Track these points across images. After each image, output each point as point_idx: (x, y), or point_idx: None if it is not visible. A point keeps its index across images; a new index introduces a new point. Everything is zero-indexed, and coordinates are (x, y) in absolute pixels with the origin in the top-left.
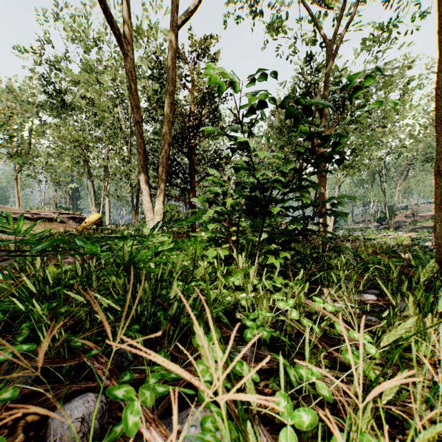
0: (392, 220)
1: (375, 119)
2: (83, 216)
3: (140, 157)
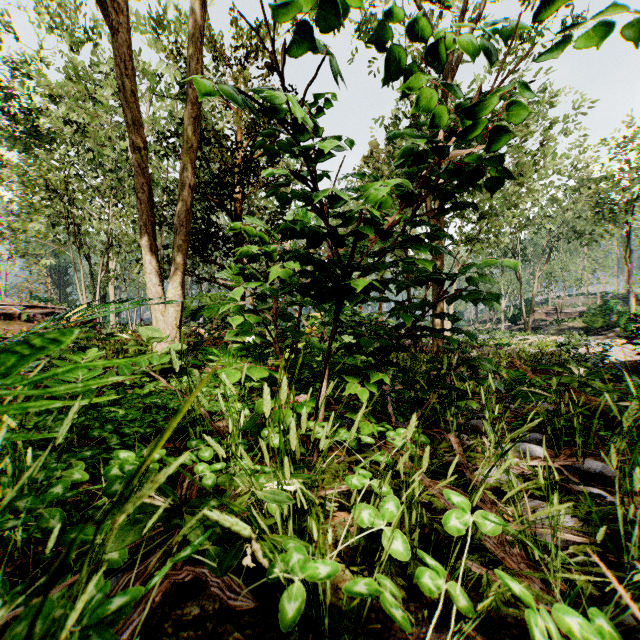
0: (530, 318)
1: None
2: None
3: (142, 207)
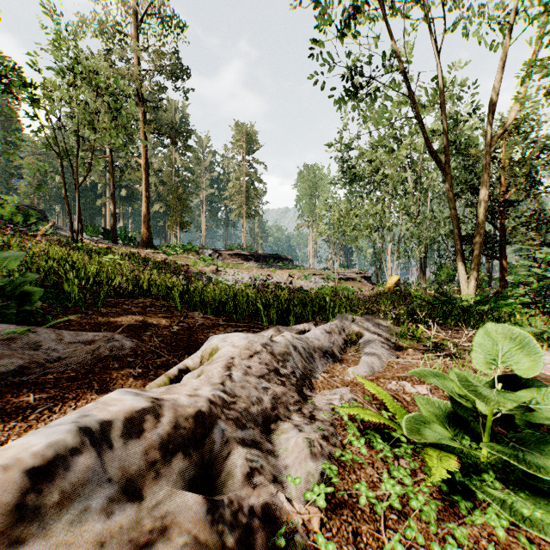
0: None
1: None
2: (369, 275)
3: (457, 242)
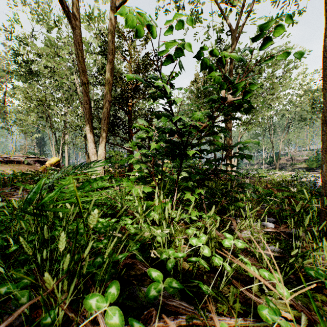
0: (278, 163)
1: (266, 89)
2: (47, 159)
3: (86, 111)
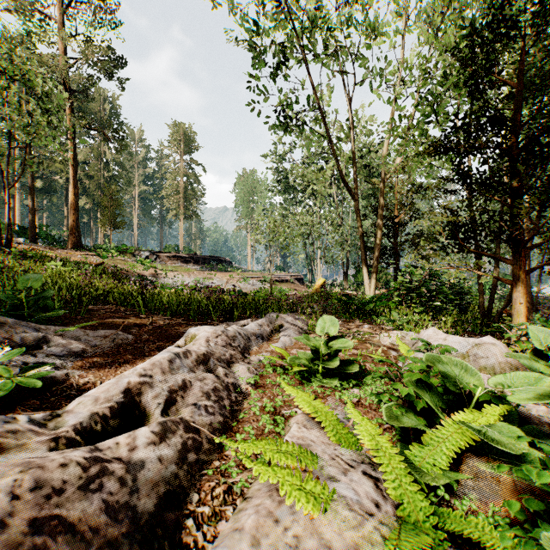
0: None
1: None
2: (301, 276)
3: (362, 254)
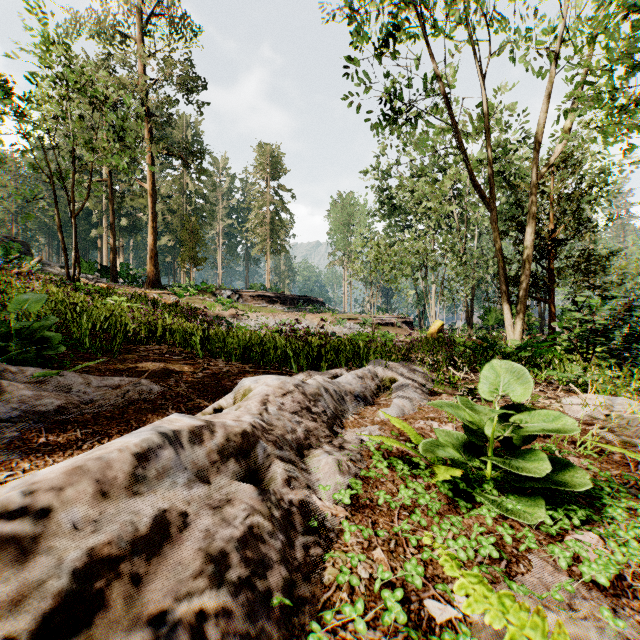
0: None
1: None
2: (410, 319)
3: (502, 284)
